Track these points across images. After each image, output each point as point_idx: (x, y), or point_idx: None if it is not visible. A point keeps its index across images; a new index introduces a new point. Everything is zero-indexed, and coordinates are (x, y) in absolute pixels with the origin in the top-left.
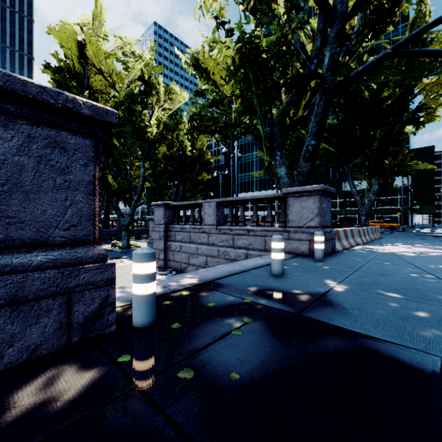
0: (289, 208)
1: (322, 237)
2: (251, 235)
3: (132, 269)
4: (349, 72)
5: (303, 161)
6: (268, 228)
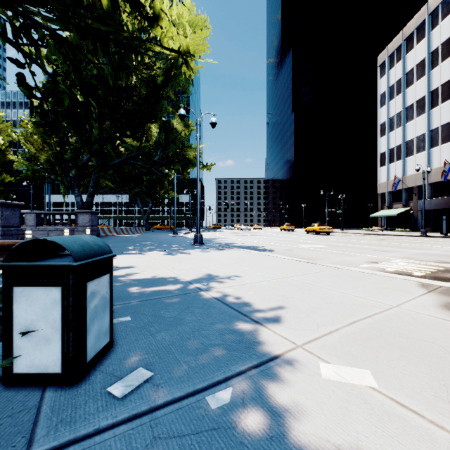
0: (78, 218)
1: (89, 230)
2: (59, 230)
3: (27, 232)
4: (116, 155)
5: (88, 197)
6: (68, 227)
